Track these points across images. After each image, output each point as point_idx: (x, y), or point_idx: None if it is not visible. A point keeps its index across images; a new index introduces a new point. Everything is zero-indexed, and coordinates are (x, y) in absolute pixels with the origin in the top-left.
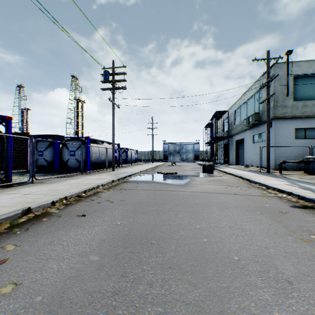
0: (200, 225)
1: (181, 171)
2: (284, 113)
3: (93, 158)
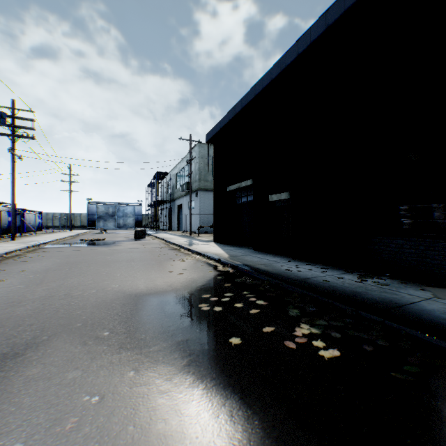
0: (111, 257)
1: (112, 238)
2: (206, 186)
3: None
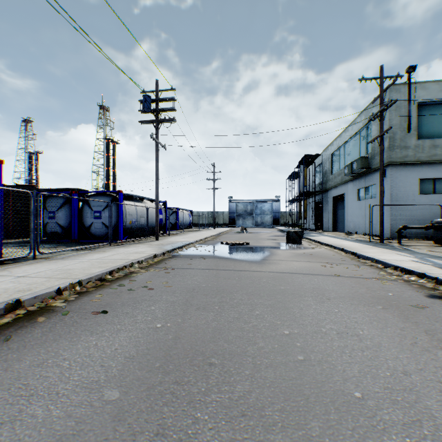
0: (290, 329)
1: (255, 240)
2: (404, 157)
3: (128, 221)
